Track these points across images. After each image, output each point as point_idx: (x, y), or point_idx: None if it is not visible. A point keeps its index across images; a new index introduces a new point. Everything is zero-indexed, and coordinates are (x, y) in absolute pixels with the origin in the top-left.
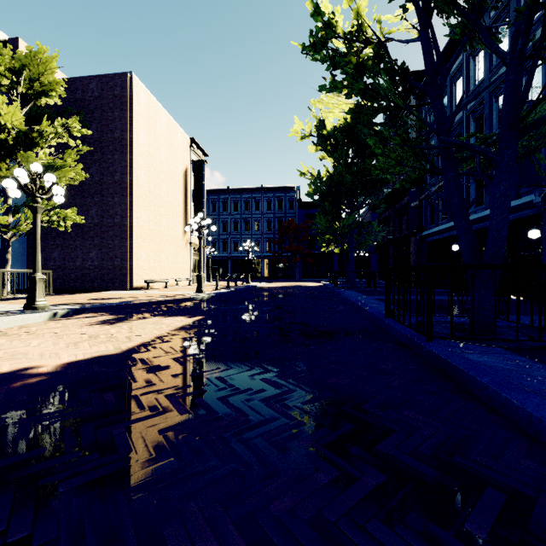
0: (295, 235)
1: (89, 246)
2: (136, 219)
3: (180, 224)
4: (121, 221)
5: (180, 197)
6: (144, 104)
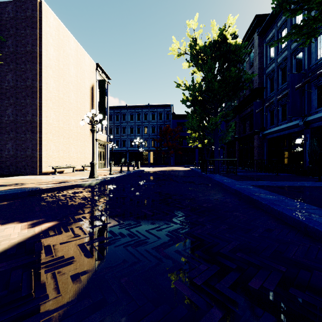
0: (170, 135)
1: (5, 139)
2: (46, 118)
3: (87, 125)
4: (32, 118)
5: (87, 105)
6: (54, 27)
